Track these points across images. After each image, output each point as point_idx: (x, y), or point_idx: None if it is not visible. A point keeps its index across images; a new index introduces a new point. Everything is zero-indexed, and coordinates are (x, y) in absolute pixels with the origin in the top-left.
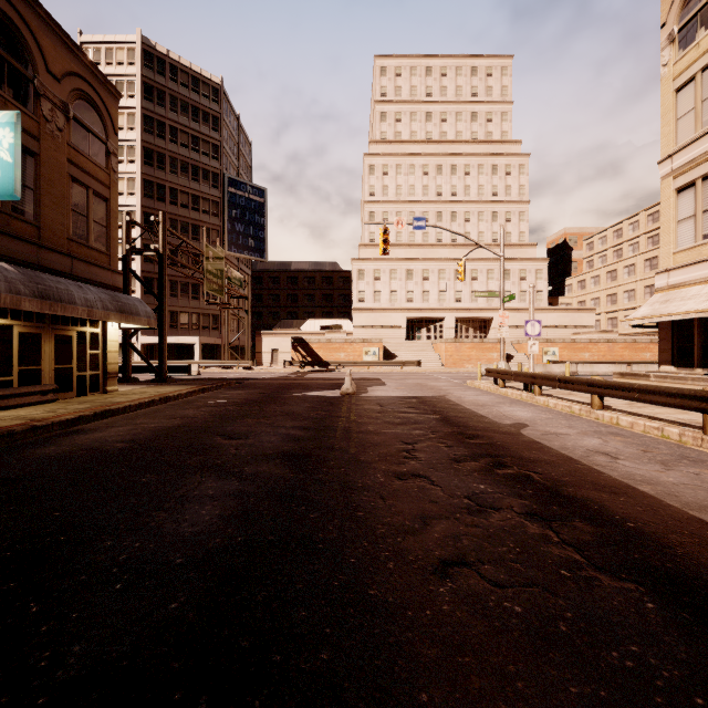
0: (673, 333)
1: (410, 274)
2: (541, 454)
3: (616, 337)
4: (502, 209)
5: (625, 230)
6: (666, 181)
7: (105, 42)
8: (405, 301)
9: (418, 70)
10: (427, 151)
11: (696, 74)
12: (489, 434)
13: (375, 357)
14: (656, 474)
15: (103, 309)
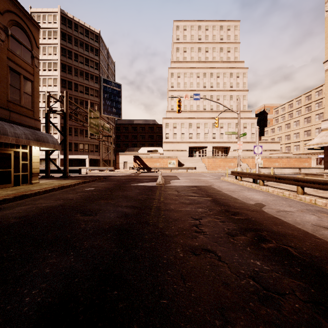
0: None
1: (191, 125)
2: (285, 228)
3: (291, 156)
4: (235, 94)
5: (294, 104)
6: None
7: (42, 12)
8: (188, 138)
9: (194, 27)
10: (199, 66)
11: None
12: (244, 211)
13: (174, 165)
14: None
15: (26, 138)
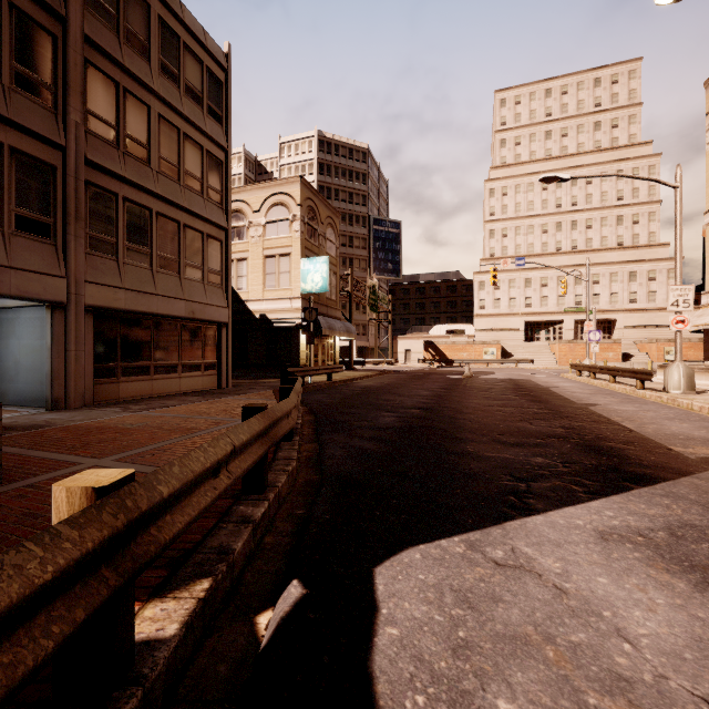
0: None
1: (529, 282)
2: (544, 391)
3: None
4: (629, 212)
5: None
6: (708, 228)
7: (294, 140)
8: (523, 306)
9: (537, 94)
10: (546, 167)
11: None
12: (531, 388)
13: (493, 356)
14: (580, 395)
15: (343, 331)
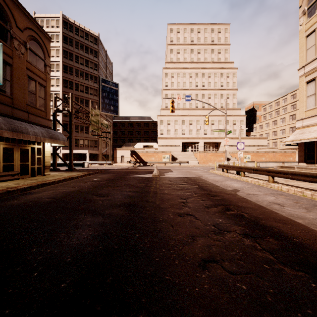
0: (304, 148)
1: (184, 122)
2: (247, 204)
3: (277, 150)
4: (225, 93)
5: (280, 102)
6: (301, 78)
7: (46, 17)
8: (181, 134)
9: (187, 30)
10: (191, 66)
11: (315, 29)
12: (221, 194)
13: (168, 159)
14: (303, 213)
15: (42, 136)
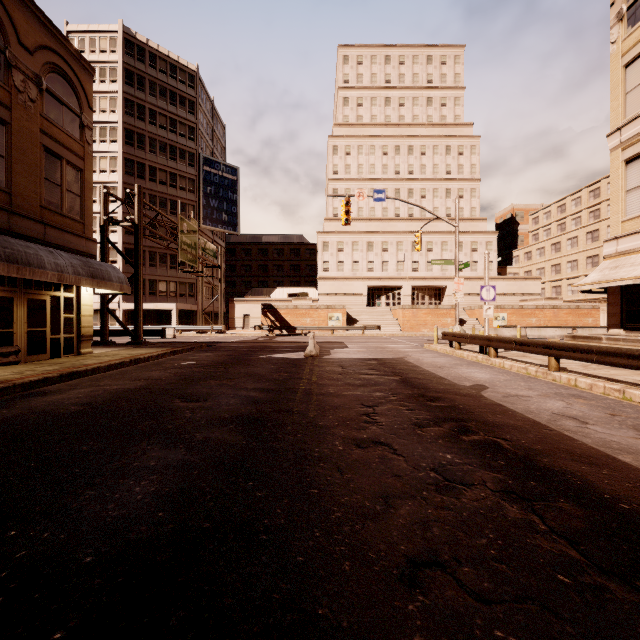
0: (621, 298)
1: (371, 246)
2: (506, 418)
3: (561, 304)
4: (455, 186)
5: (568, 206)
6: (615, 153)
7: (89, 31)
8: (366, 271)
9: (378, 58)
10: (386, 133)
11: None
12: (450, 396)
13: (338, 322)
14: (633, 441)
15: (74, 274)
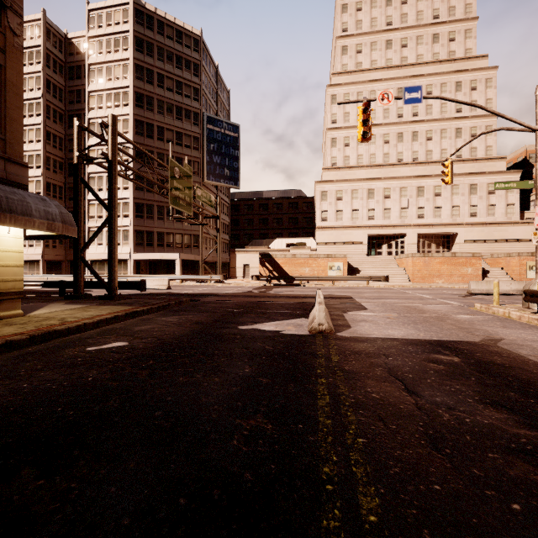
0: None
1: (372, 193)
2: None
3: None
4: (467, 125)
5: None
6: None
7: (106, 7)
8: (366, 219)
9: (378, 2)
10: (387, 76)
11: None
12: None
13: (339, 272)
14: None
15: None
